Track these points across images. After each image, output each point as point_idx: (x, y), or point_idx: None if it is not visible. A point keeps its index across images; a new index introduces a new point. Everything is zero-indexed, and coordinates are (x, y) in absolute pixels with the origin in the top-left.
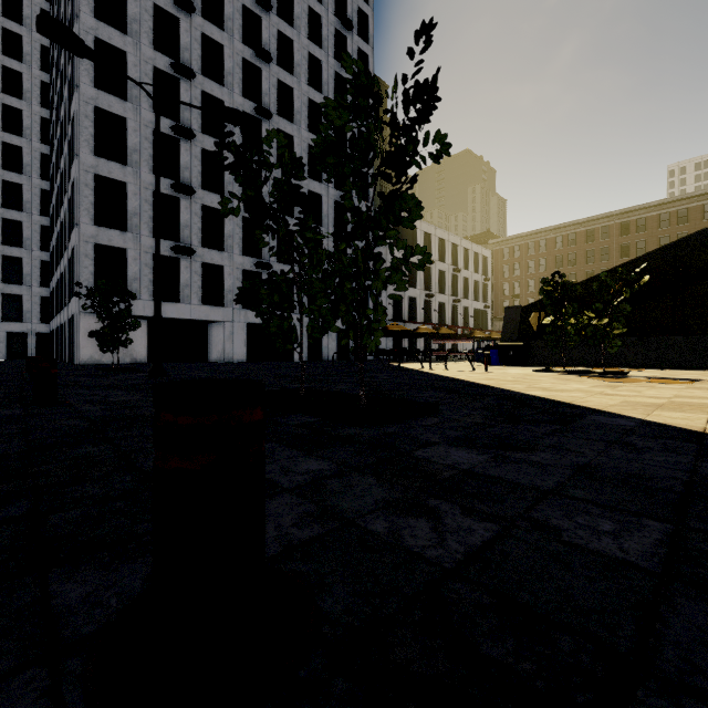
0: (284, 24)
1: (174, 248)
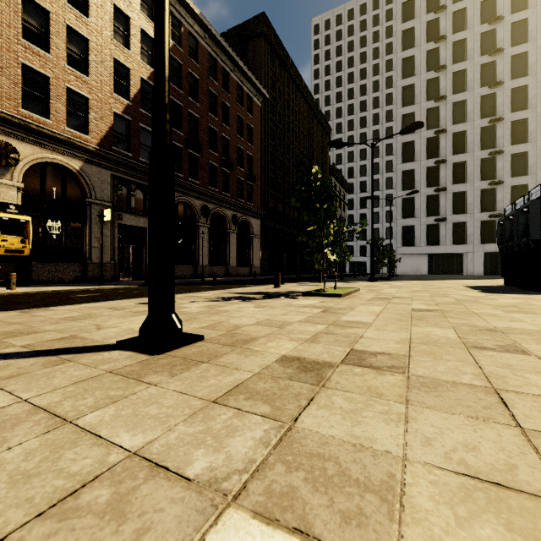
0: (518, 47)
1: (434, 220)
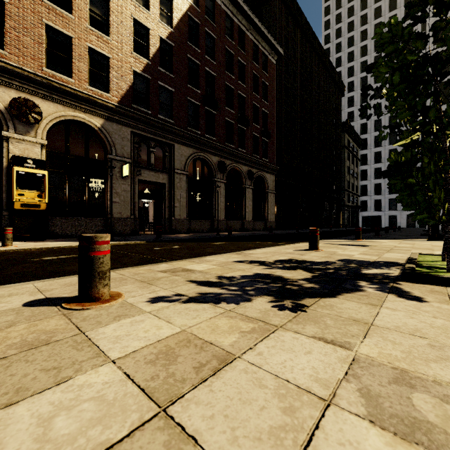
0: None
1: None
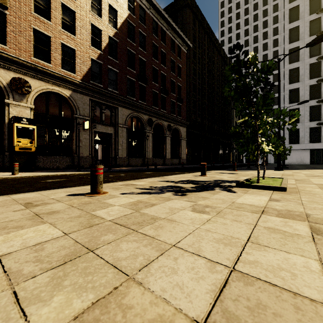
0: None
1: (317, 124)
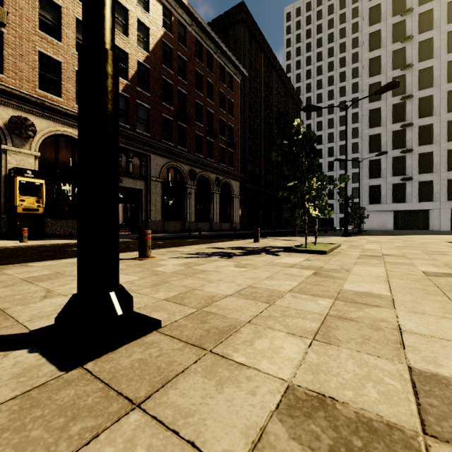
0: None
1: (401, 179)
